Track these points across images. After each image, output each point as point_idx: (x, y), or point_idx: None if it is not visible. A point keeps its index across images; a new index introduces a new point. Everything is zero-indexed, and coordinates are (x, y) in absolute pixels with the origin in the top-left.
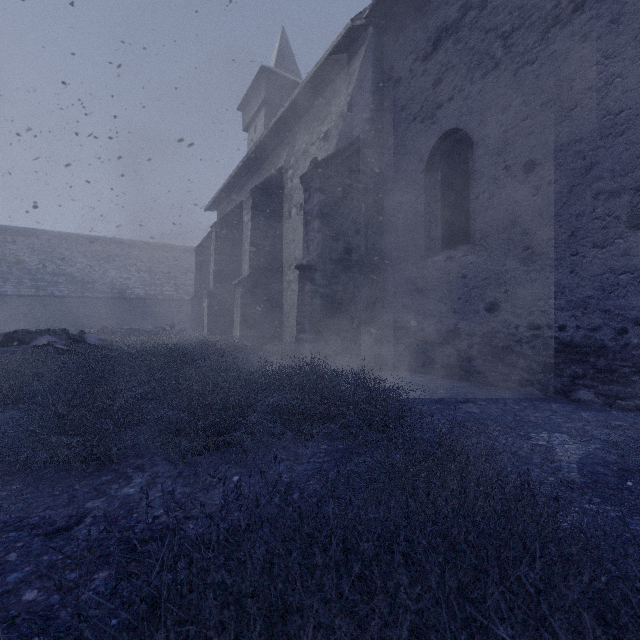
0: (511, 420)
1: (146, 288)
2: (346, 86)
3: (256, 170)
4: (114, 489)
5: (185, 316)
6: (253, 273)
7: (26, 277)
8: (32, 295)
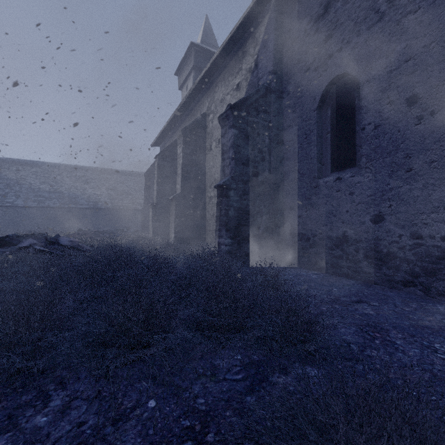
0: (408, 325)
1: (112, 201)
2: (253, 47)
3: (186, 116)
4: (27, 417)
5: (138, 221)
6: (184, 191)
7: (31, 194)
8: (35, 206)
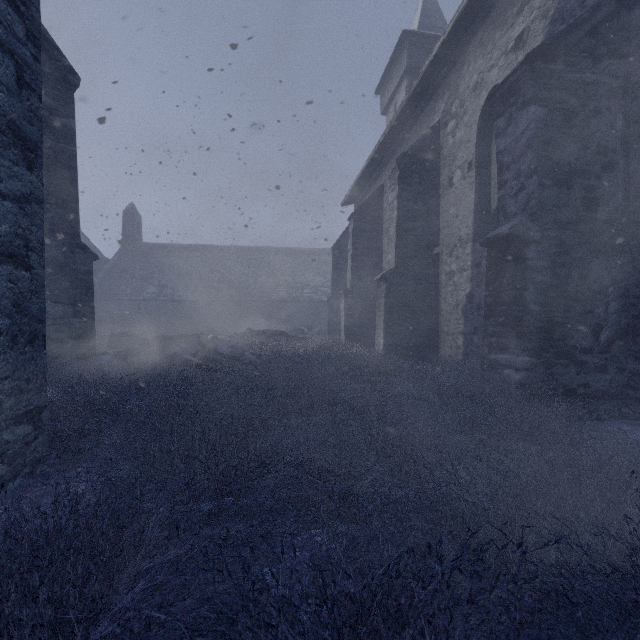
0: None
1: (289, 291)
2: None
3: (400, 142)
4: None
5: (323, 317)
6: (400, 264)
7: (200, 285)
8: (204, 300)
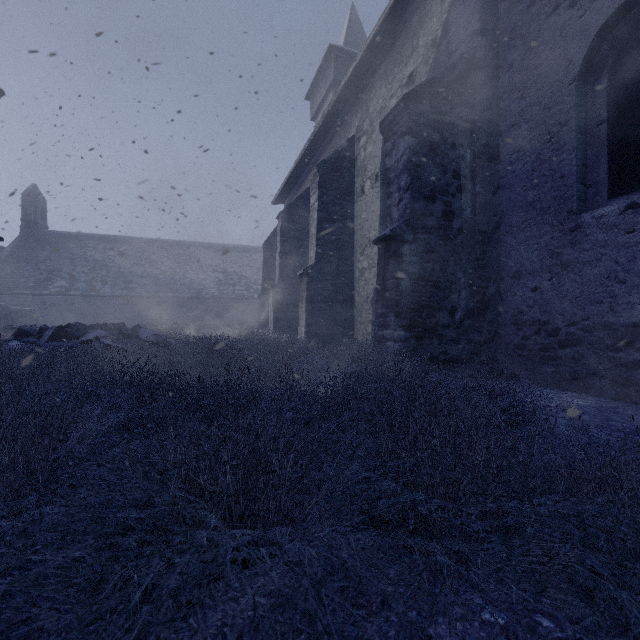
0: None
1: (220, 288)
2: (440, 2)
3: (324, 149)
4: None
5: (255, 315)
6: (320, 261)
7: (120, 280)
8: (124, 296)
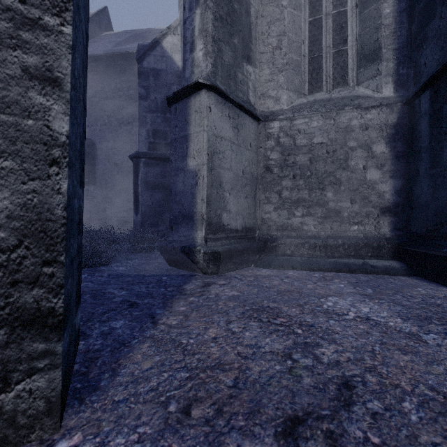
0: None
1: None
2: None
3: None
4: None
5: None
6: None
7: None
8: None
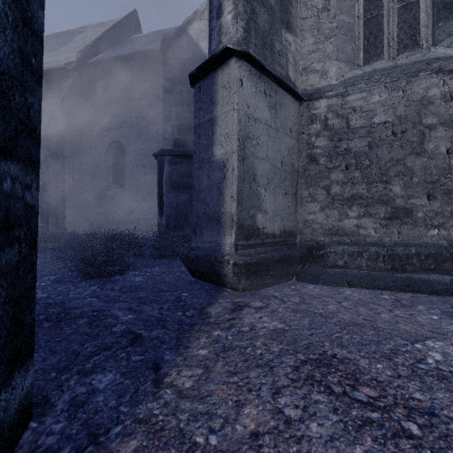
0: None
1: None
2: (59, 91)
3: None
4: None
5: None
6: None
7: None
8: None
